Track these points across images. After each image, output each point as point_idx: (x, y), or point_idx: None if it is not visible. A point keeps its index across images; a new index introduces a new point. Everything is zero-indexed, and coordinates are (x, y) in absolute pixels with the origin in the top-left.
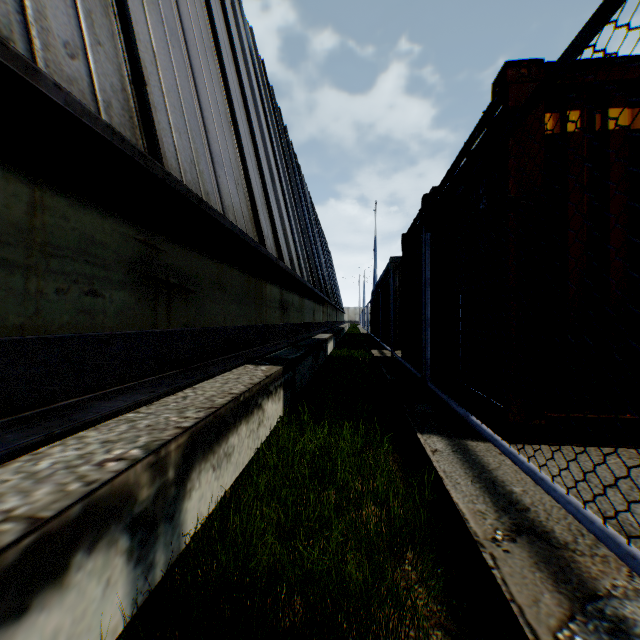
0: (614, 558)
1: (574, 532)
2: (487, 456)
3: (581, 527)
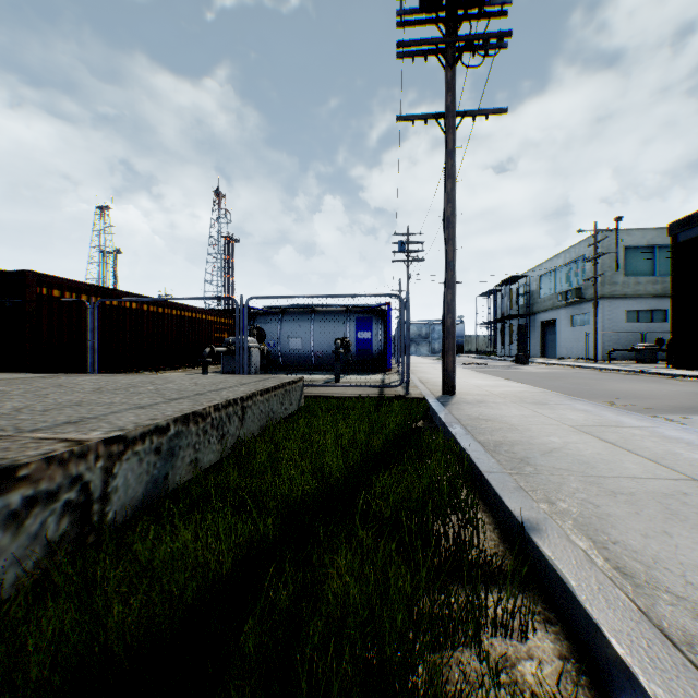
0: None
1: None
2: None
3: None
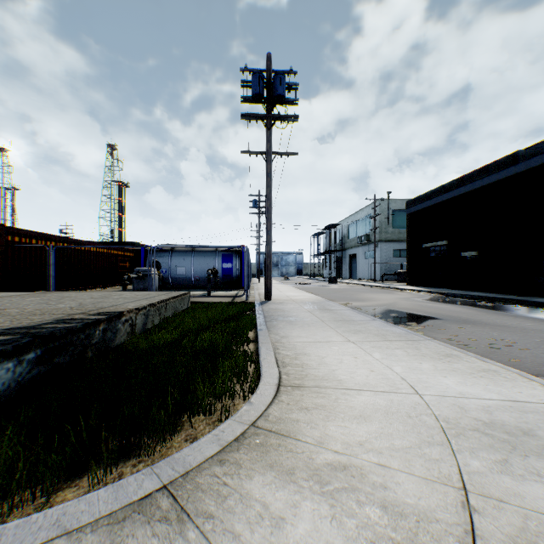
0: None
1: None
2: None
3: None
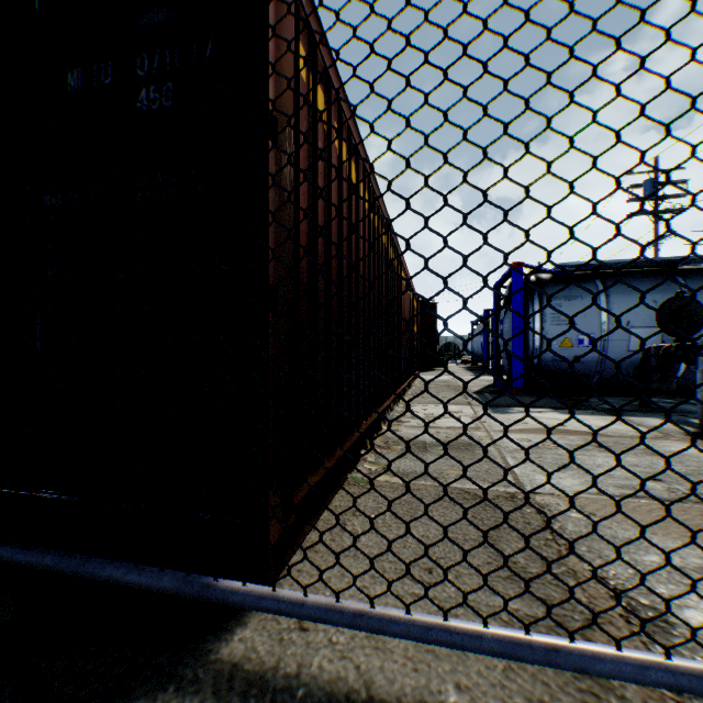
0: (648, 694)
1: (593, 700)
2: (307, 657)
3: (568, 678)
